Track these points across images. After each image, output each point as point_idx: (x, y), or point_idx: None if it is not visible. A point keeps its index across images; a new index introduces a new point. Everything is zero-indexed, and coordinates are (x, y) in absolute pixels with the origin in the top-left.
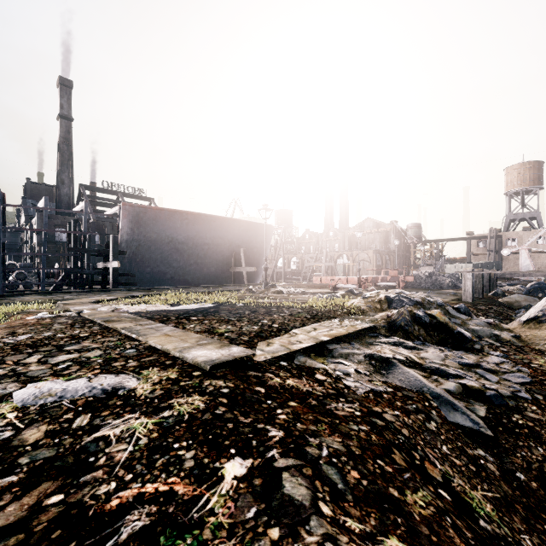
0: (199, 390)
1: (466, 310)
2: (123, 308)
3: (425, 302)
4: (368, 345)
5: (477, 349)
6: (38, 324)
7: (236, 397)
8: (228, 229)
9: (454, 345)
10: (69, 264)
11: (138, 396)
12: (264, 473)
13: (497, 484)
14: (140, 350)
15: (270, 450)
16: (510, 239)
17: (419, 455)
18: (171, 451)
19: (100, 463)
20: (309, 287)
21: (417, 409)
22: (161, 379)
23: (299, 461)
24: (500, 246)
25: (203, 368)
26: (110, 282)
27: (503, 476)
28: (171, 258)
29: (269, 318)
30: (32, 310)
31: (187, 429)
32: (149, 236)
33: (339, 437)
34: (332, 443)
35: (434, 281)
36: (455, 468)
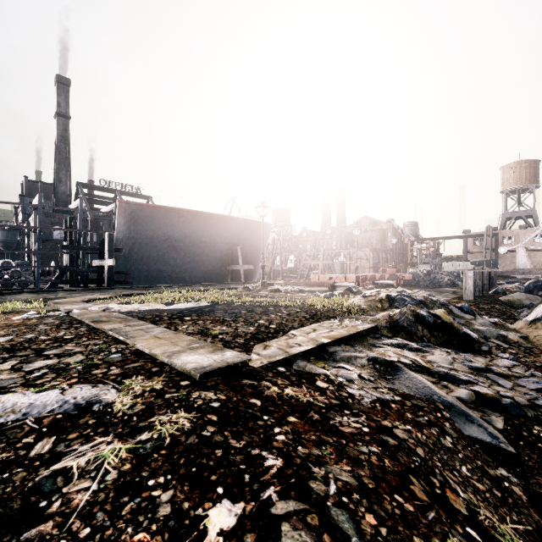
0: (185, 404)
1: (469, 310)
2: (114, 307)
3: (427, 301)
4: (370, 347)
5: (484, 351)
6: (23, 325)
7: (228, 413)
8: (225, 227)
9: (460, 346)
10: (65, 262)
11: (115, 412)
12: (259, 525)
13: (527, 512)
14: (126, 354)
15: (266, 489)
16: (507, 237)
17: (438, 482)
18: (143, 491)
19: (52, 510)
20: (306, 285)
21: (430, 422)
22: (144, 390)
23: (301, 504)
24: (496, 245)
25: (192, 377)
26: (105, 280)
27: (531, 501)
28: (168, 255)
29: (266, 318)
30: (21, 310)
31: (166, 458)
32: (145, 234)
33: (347, 464)
34: (340, 473)
35: (433, 279)
36: (478, 495)
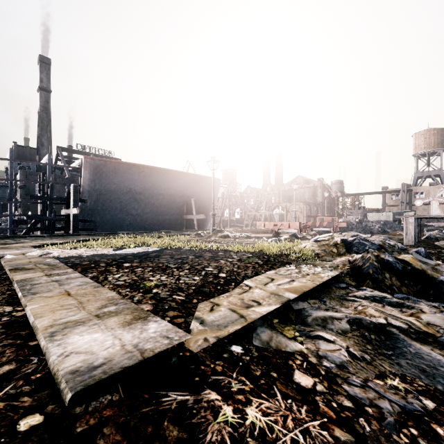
0: None
1: (426, 255)
2: (53, 252)
3: (386, 245)
4: (340, 300)
5: None
6: None
7: None
8: (180, 182)
9: (438, 297)
10: (39, 212)
11: None
12: None
13: None
14: None
15: None
16: (419, 192)
17: None
18: None
19: None
20: (252, 232)
21: None
22: None
23: None
24: (410, 199)
25: (61, 396)
26: (71, 228)
27: None
28: (130, 206)
29: (215, 265)
30: None
31: None
32: (109, 187)
33: None
34: None
35: (364, 226)
36: None
